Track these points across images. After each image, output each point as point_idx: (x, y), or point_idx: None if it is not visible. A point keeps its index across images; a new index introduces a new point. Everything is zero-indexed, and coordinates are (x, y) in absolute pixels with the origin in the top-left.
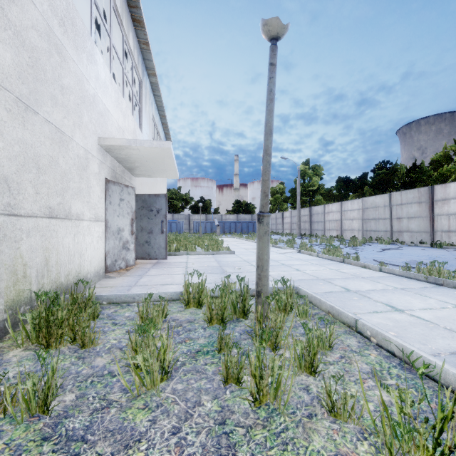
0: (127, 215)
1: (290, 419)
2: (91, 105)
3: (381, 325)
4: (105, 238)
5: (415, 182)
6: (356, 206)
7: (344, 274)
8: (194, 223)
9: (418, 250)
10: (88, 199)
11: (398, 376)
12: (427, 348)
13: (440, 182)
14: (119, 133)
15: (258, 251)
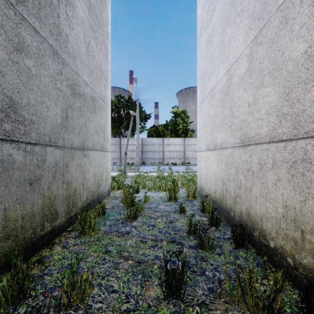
0: None
1: None
2: None
3: None
4: None
5: None
6: None
7: None
8: None
9: None
10: None
11: None
12: None
13: None
14: None
15: (125, 162)
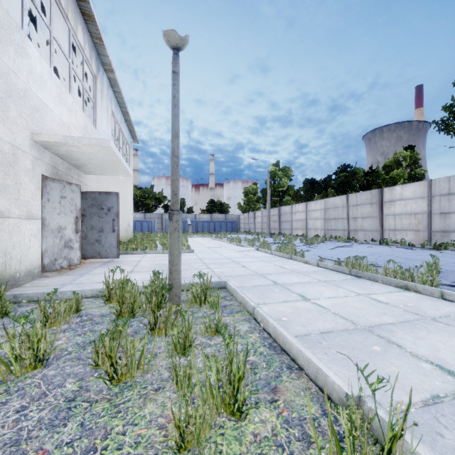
0: (71, 213)
1: (138, 392)
2: (21, 100)
3: (280, 313)
4: (42, 236)
5: (371, 185)
6: (319, 207)
7: (283, 269)
8: (166, 222)
9: (367, 247)
10: (17, 196)
11: (261, 353)
12: (304, 329)
13: (391, 185)
14: (62, 129)
15: (169, 247)
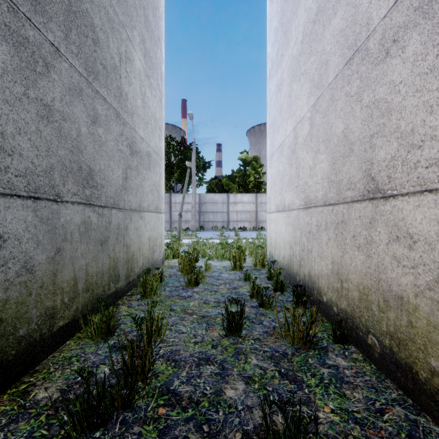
0: None
1: None
2: None
3: None
4: None
5: None
6: None
7: None
8: None
9: None
10: None
11: None
12: None
13: None
14: None
15: (180, 226)
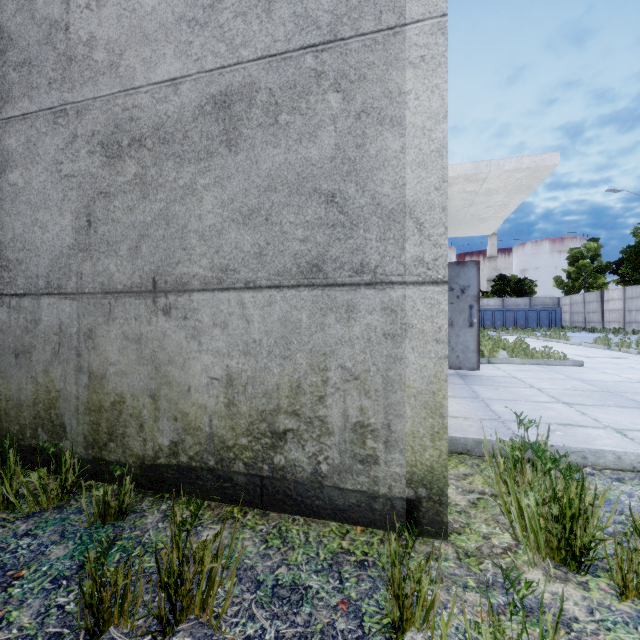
0: None
1: None
2: None
3: None
4: None
5: None
6: None
7: None
8: None
9: None
10: None
11: None
12: None
13: None
14: None
15: None
